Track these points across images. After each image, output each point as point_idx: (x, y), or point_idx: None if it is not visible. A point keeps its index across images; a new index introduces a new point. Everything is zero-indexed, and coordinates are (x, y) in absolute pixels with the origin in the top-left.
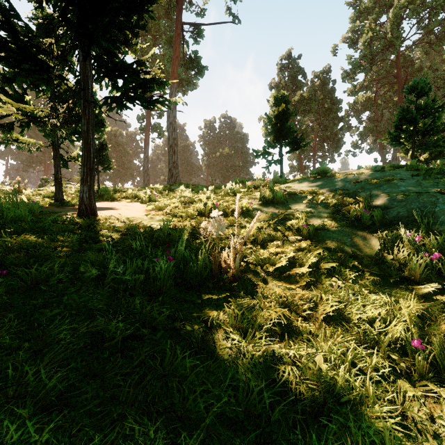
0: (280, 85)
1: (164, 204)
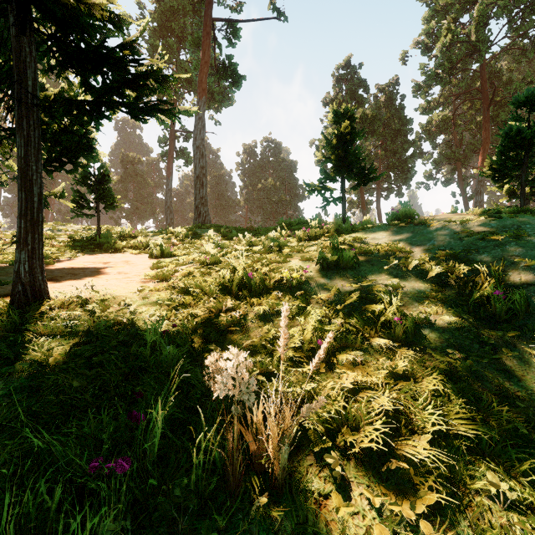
0: (336, 100)
1: (176, 263)
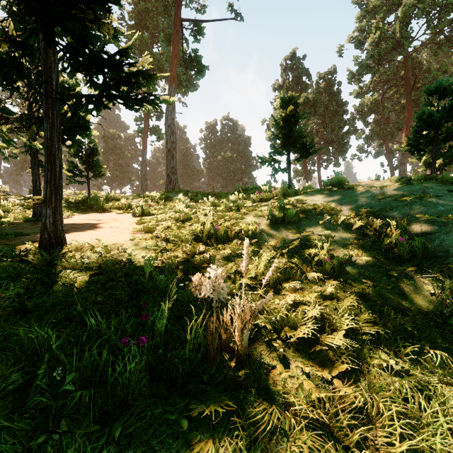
0: (284, 86)
1: (156, 220)
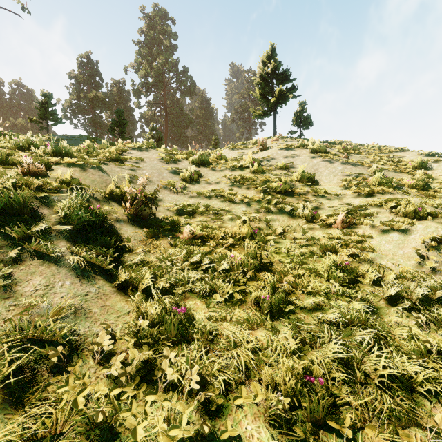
0: (79, 78)
1: None
